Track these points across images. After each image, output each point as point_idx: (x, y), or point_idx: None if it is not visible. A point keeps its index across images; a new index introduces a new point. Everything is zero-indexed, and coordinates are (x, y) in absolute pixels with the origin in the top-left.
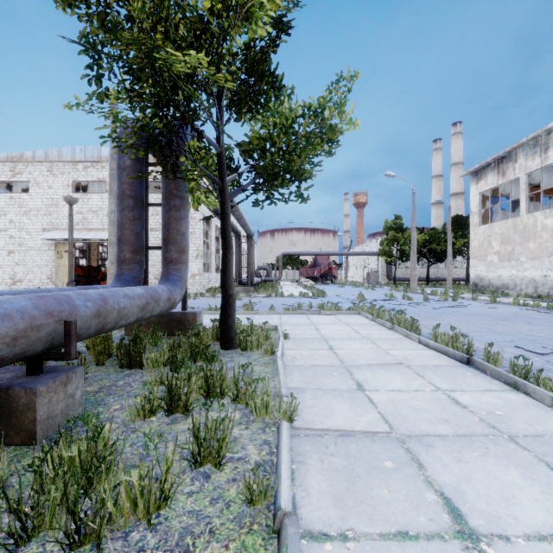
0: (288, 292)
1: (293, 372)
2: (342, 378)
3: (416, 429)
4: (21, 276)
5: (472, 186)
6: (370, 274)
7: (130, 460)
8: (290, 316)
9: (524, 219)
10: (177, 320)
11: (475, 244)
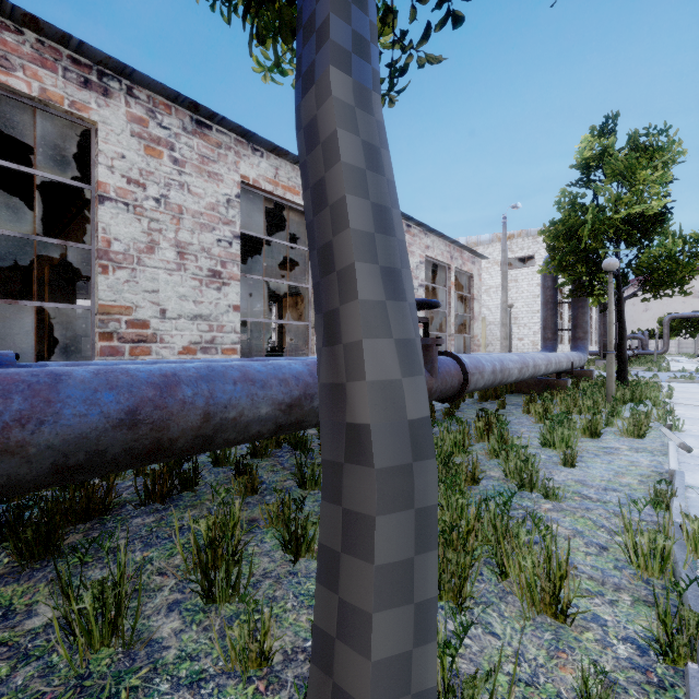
0: (678, 368)
1: (674, 398)
2: None
3: None
4: None
5: None
6: None
7: None
8: (677, 383)
9: None
10: (578, 375)
11: None
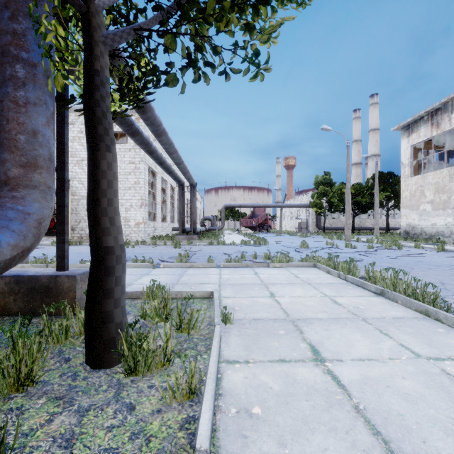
0: (229, 240)
1: None
2: None
3: None
4: None
5: (403, 139)
6: (301, 224)
7: None
8: (232, 270)
9: None
10: (42, 289)
11: (407, 194)
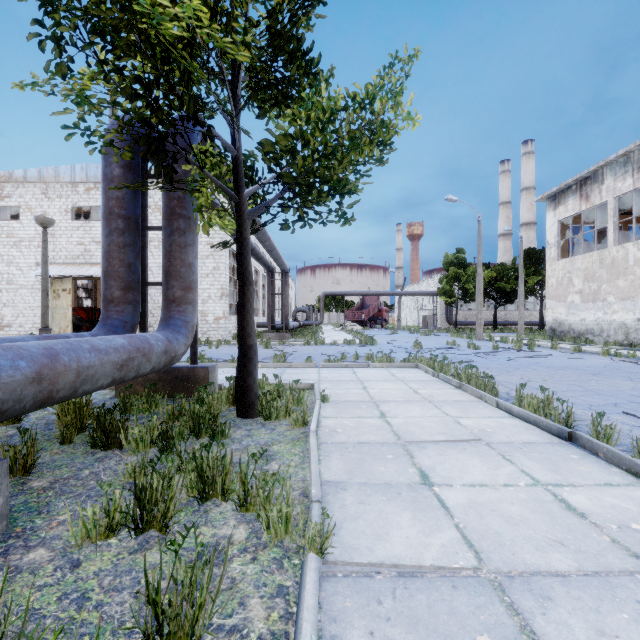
0: (330, 339)
1: (331, 454)
2: (399, 463)
3: (517, 561)
4: (9, 320)
5: (549, 212)
6: (427, 317)
7: (47, 636)
8: (331, 370)
9: (612, 252)
10: (184, 378)
11: (553, 281)
